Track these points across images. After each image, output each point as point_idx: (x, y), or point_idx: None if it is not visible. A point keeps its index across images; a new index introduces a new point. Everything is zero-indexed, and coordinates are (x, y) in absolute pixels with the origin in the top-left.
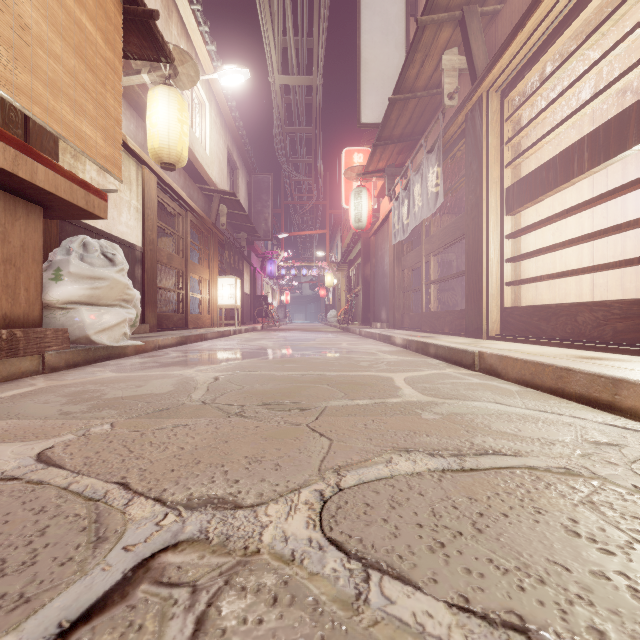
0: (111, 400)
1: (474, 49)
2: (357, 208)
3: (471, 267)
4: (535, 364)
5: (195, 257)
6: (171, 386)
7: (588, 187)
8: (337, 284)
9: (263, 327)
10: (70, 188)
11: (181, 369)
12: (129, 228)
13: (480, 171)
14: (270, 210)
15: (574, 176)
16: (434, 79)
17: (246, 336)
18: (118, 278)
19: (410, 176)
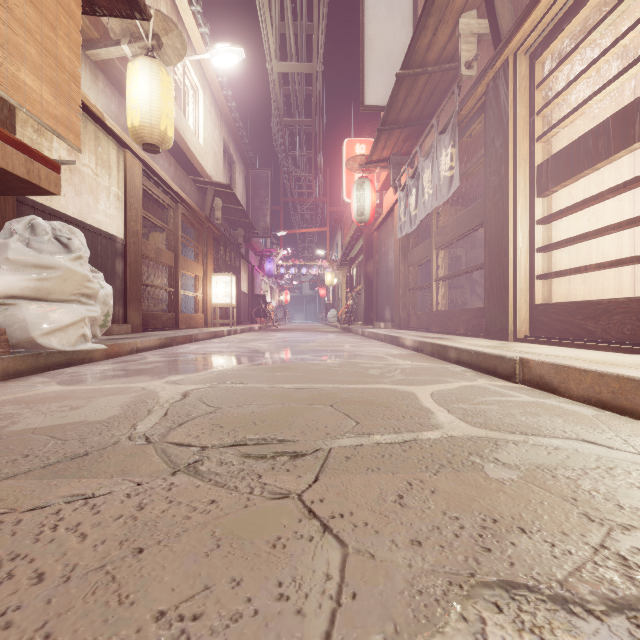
0: (14, 435)
1: (498, 7)
2: (360, 200)
3: (494, 258)
4: (620, 379)
5: (188, 253)
6: (118, 408)
7: (629, 166)
8: (337, 283)
9: (261, 327)
10: (1, 150)
11: (147, 380)
12: (108, 217)
13: (505, 147)
14: (268, 206)
15: (635, 140)
16: (447, 51)
17: (241, 337)
18: (73, 267)
19: (419, 162)
